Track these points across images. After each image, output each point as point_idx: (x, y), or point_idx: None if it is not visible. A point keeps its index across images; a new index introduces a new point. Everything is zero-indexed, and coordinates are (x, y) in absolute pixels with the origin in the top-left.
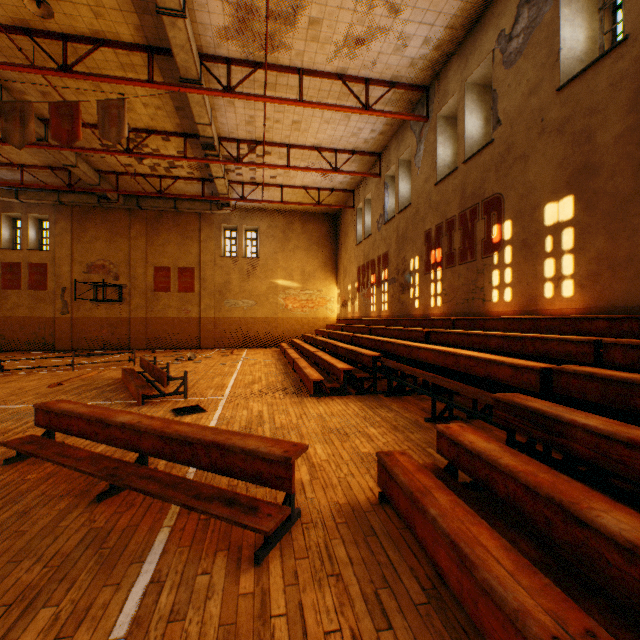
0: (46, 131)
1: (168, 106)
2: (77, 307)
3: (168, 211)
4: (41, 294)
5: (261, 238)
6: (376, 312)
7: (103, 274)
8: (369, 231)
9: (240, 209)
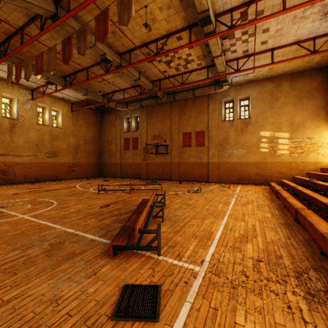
0: (121, 60)
1: (174, 0)
2: (149, 157)
3: (189, 99)
4: (136, 152)
5: (252, 103)
6: None
7: (159, 140)
8: None
9: (235, 85)
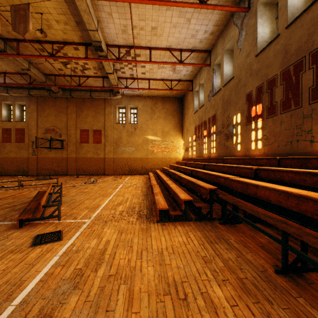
0: (5, 45)
1: (71, 21)
2: (40, 152)
3: (87, 98)
4: (21, 145)
5: (139, 112)
6: (207, 154)
7: (53, 134)
8: (202, 103)
9: (127, 96)
